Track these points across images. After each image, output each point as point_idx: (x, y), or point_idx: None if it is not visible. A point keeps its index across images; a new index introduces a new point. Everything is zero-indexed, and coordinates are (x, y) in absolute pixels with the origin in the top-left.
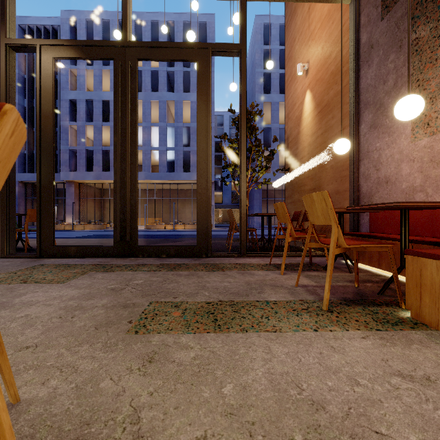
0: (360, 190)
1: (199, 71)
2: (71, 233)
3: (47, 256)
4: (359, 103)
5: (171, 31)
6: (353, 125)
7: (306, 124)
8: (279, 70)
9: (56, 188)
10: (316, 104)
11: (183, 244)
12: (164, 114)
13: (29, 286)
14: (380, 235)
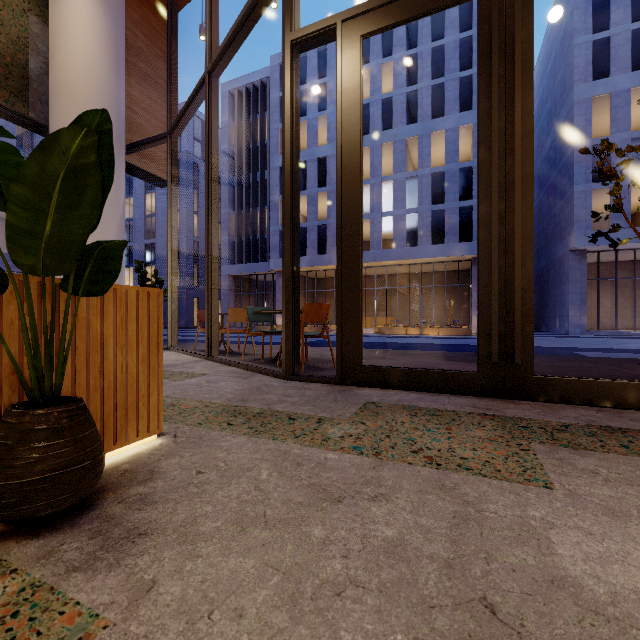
0: None
1: None
2: None
3: (352, 381)
4: None
5: (411, 30)
6: None
7: None
8: (630, 25)
9: (265, 280)
10: None
11: (545, 368)
12: (402, 160)
13: (474, 484)
14: None
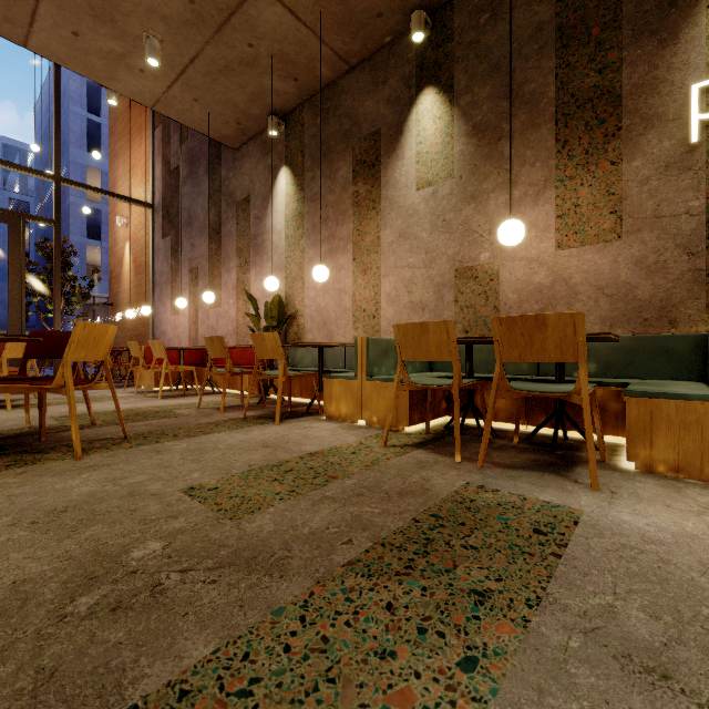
0: (155, 335)
1: (11, 233)
2: None
3: None
4: (155, 279)
5: None
6: (151, 292)
7: (127, 270)
8: None
9: None
10: (134, 259)
11: None
12: None
13: None
14: None
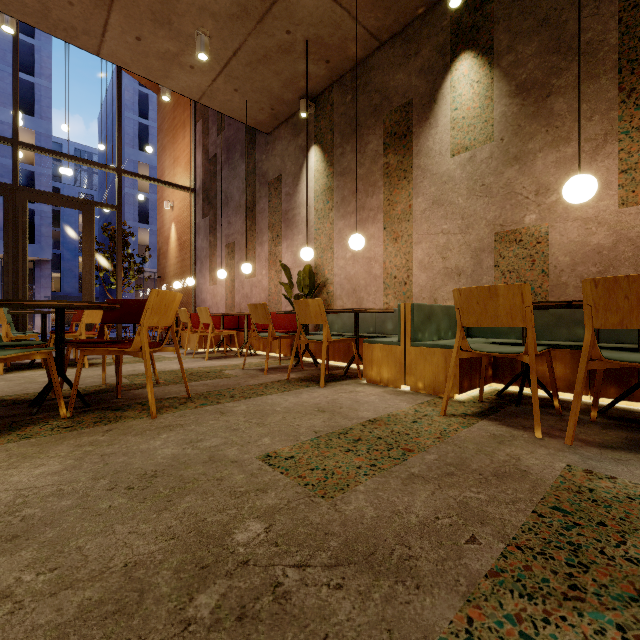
0: (196, 303)
1: (84, 218)
2: None
3: None
4: (196, 255)
5: None
6: (193, 266)
7: (172, 247)
8: None
9: None
10: (178, 238)
11: None
12: None
13: None
14: None
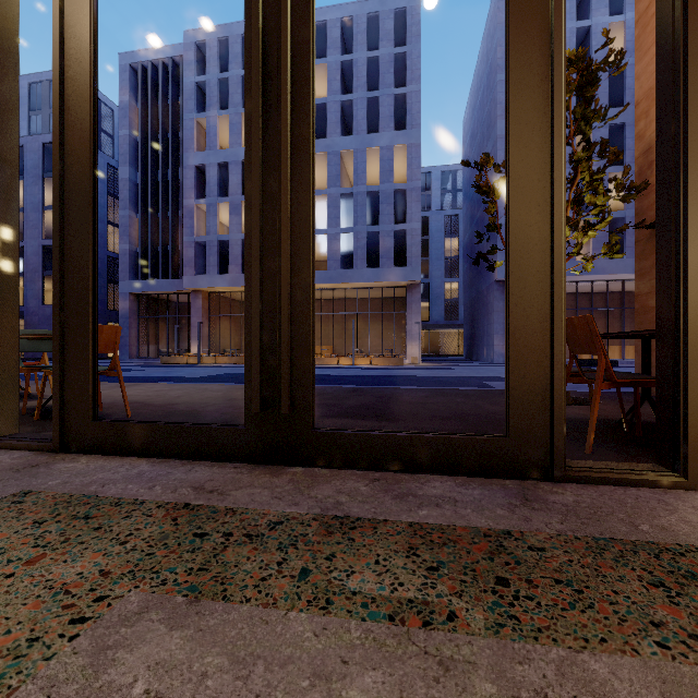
0: None
1: None
2: (194, 370)
3: (78, 446)
4: None
5: (347, 35)
6: None
7: None
8: None
9: (178, 301)
10: None
11: (406, 407)
12: (336, 173)
13: None
14: None
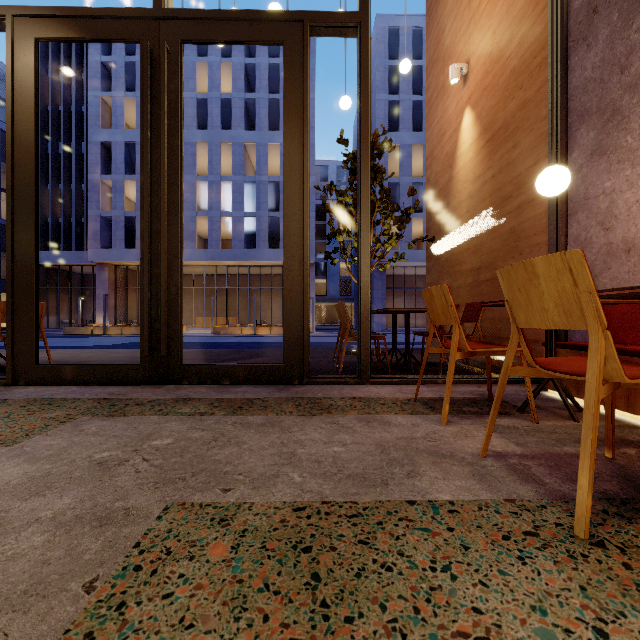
0: None
1: (287, 61)
2: (100, 339)
3: (25, 381)
4: (568, 115)
5: None
6: (555, 154)
7: (464, 164)
8: (411, 96)
9: (82, 272)
10: (483, 129)
11: (263, 359)
12: (240, 163)
13: None
14: (628, 348)
